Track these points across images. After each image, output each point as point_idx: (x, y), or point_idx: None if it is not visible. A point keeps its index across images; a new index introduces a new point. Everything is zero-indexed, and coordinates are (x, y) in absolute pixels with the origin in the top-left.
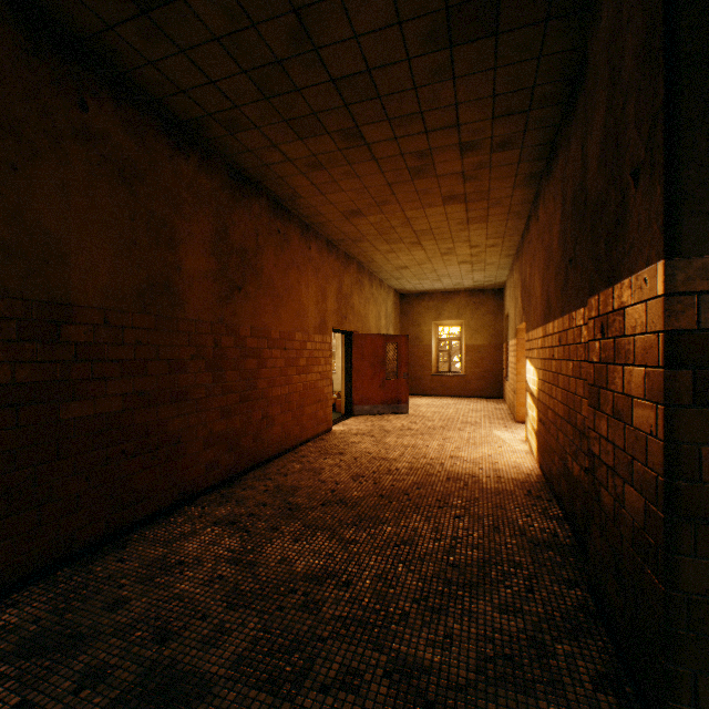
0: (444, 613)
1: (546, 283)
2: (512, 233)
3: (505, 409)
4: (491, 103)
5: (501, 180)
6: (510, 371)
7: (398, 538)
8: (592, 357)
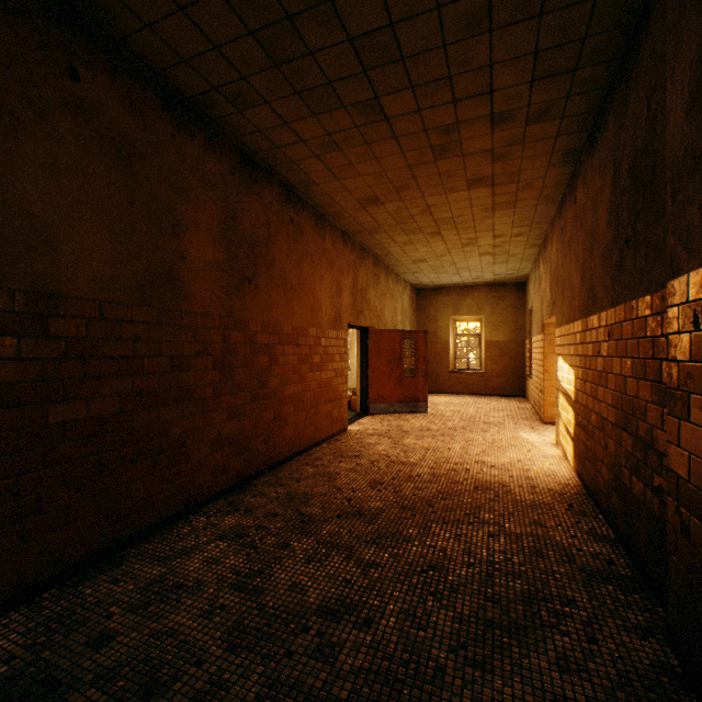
0: (489, 669)
1: (588, 270)
2: (541, 220)
3: (529, 408)
4: (531, 62)
5: (534, 158)
6: (534, 369)
7: (425, 562)
8: (674, 354)
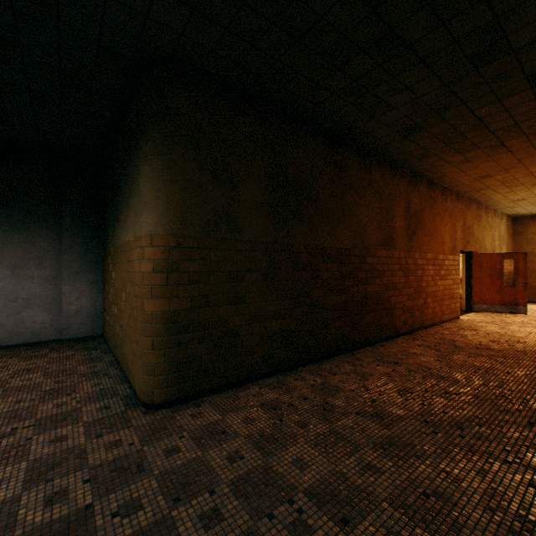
0: None
1: None
2: None
3: None
4: None
5: None
6: None
7: (535, 366)
8: None
